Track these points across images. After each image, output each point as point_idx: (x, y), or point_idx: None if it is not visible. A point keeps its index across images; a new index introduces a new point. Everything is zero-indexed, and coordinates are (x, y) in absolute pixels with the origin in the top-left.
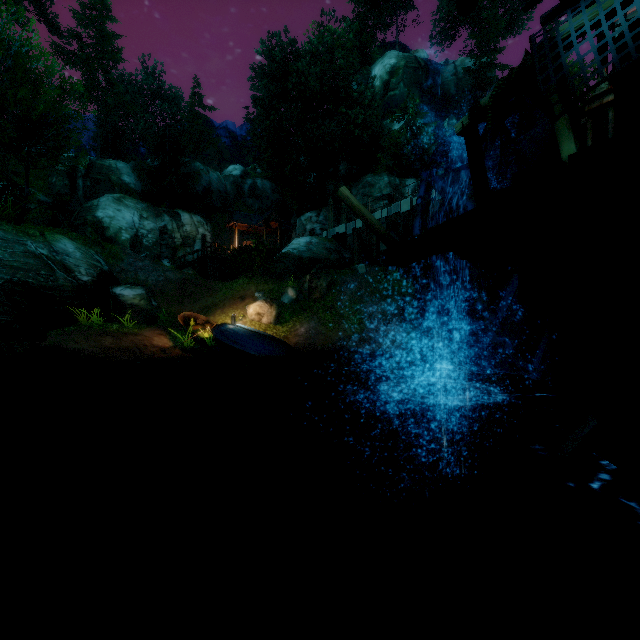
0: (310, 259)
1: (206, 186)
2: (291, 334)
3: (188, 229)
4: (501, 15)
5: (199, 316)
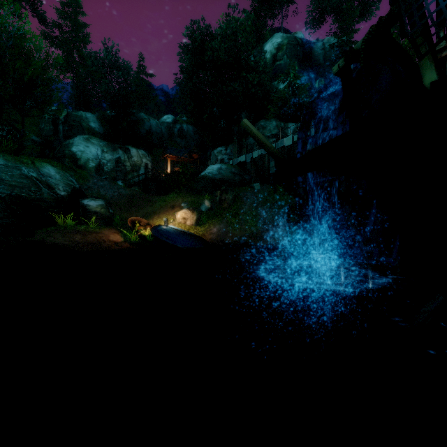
0: (220, 180)
1: (148, 129)
2: (207, 232)
3: (135, 159)
4: (356, 6)
5: (142, 220)
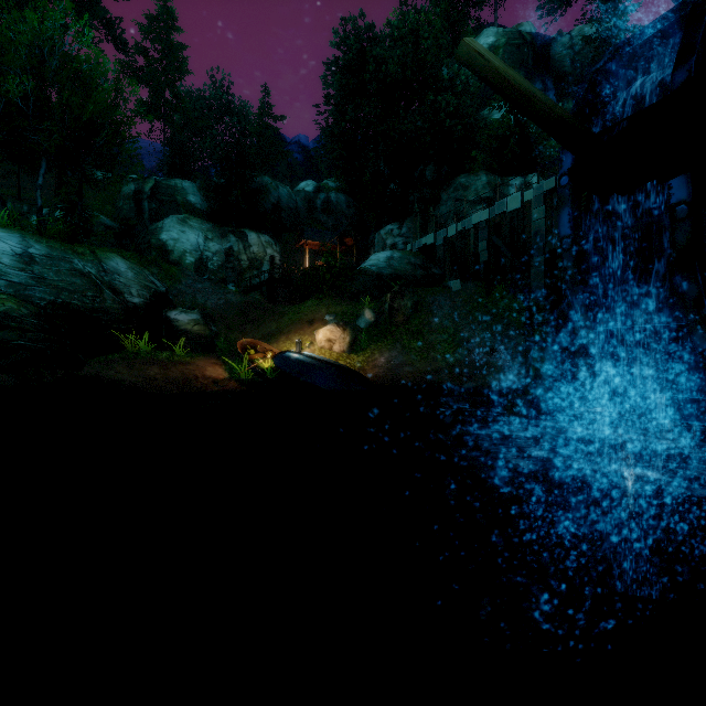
0: (391, 276)
1: (275, 203)
2: (368, 365)
3: (255, 250)
4: None
5: (260, 343)
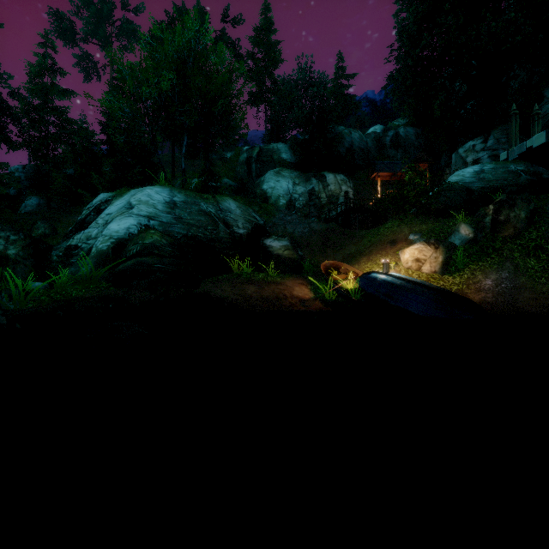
0: (484, 189)
1: (348, 147)
2: (469, 288)
3: (332, 188)
4: None
5: (342, 264)
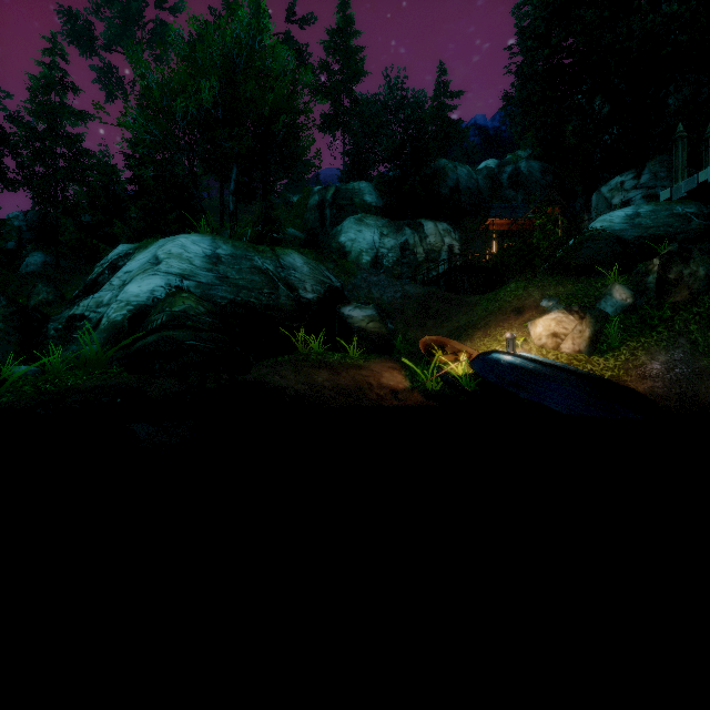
0: (640, 239)
1: (453, 186)
2: (628, 374)
3: (432, 241)
4: None
5: (448, 341)
